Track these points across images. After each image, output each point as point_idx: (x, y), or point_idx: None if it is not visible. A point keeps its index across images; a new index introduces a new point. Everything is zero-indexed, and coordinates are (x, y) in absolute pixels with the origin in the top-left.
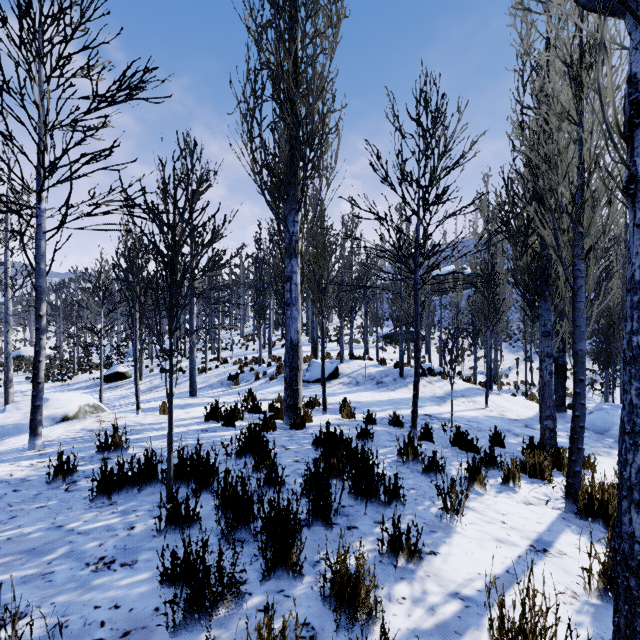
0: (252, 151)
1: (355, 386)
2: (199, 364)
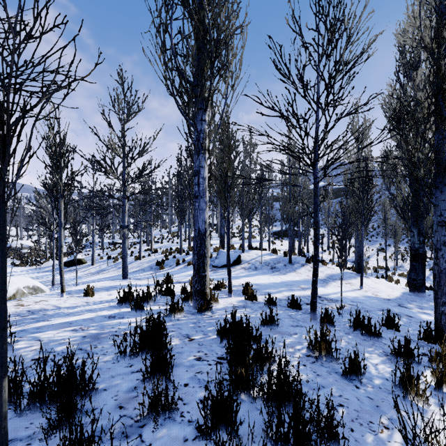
0: (164, 58)
1: (254, 270)
2: (137, 253)
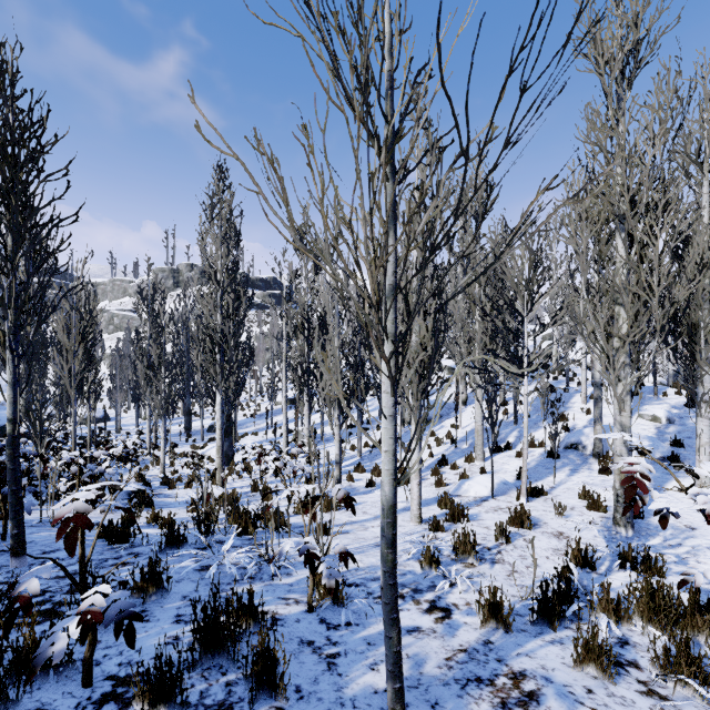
0: None
1: None
2: None
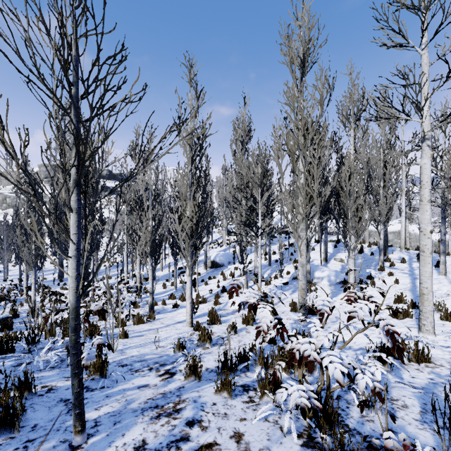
0: None
1: None
2: None
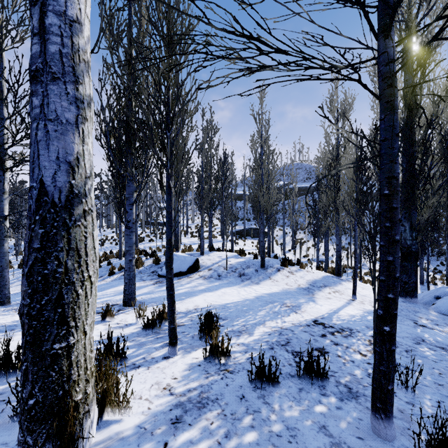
0: None
1: (217, 280)
2: None
